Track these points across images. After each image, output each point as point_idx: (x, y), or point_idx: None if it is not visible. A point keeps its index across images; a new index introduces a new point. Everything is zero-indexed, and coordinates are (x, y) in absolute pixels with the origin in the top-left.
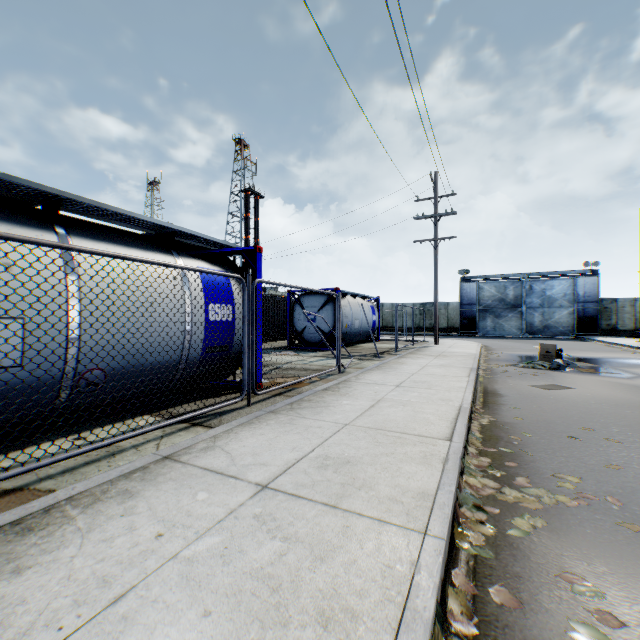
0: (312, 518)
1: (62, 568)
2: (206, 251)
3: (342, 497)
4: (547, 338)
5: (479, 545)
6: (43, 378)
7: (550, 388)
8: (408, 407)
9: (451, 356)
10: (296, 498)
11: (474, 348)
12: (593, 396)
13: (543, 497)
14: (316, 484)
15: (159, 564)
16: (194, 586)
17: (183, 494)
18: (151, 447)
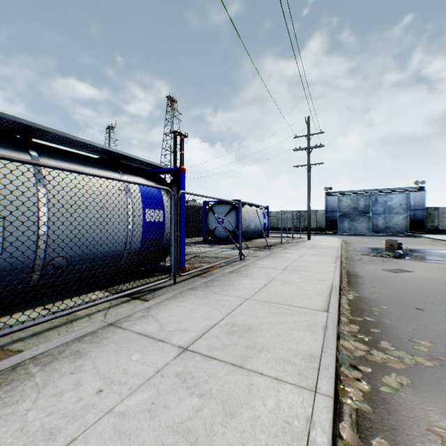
0: (223, 376)
1: (17, 420)
2: (144, 170)
3: (246, 358)
4: (388, 235)
5: (358, 400)
6: (19, 263)
7: (396, 271)
8: (293, 285)
9: (321, 248)
10: (210, 359)
11: (337, 242)
12: (429, 277)
13: (404, 358)
14: (225, 347)
15: (97, 418)
16: (124, 439)
17: (121, 355)
18: (100, 316)
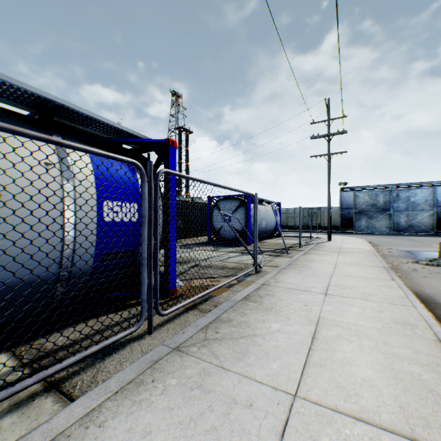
0: None
1: None
2: (105, 138)
3: None
4: (412, 235)
5: None
6: None
7: None
8: (366, 341)
9: (351, 252)
10: None
11: (364, 244)
12: None
13: None
14: None
15: None
16: None
17: None
18: None
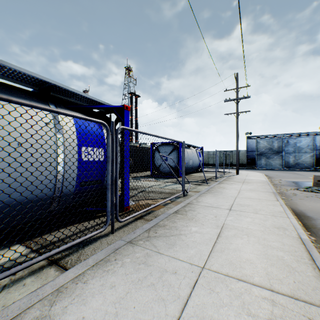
0: None
1: None
2: (82, 105)
3: None
4: (298, 170)
5: None
6: None
7: None
8: (252, 238)
9: (252, 182)
10: None
11: (262, 177)
12: None
13: None
14: None
15: None
16: None
17: None
18: None
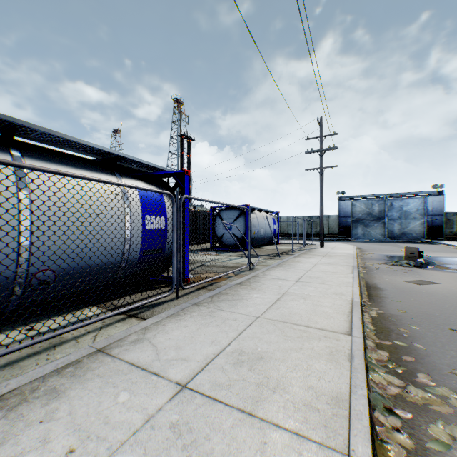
0: (228, 430)
1: None
2: (144, 173)
3: (258, 401)
4: (404, 242)
5: None
6: None
7: (419, 283)
8: (308, 301)
9: (335, 256)
10: (213, 402)
11: (351, 250)
12: None
13: (450, 398)
14: (232, 384)
15: None
16: None
17: (106, 394)
18: (89, 339)
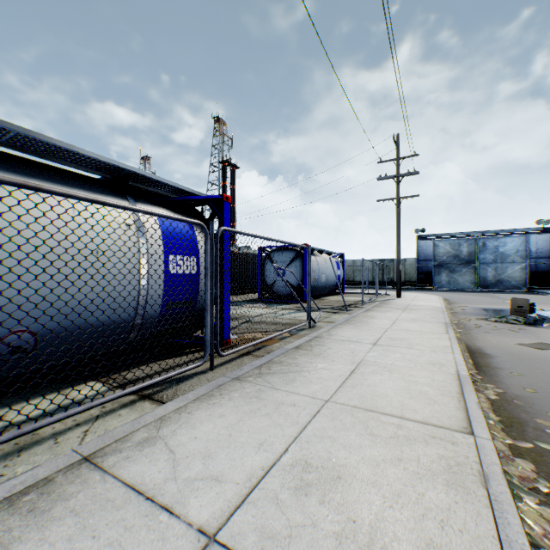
0: None
1: None
2: (168, 198)
3: None
4: (500, 291)
5: None
6: None
7: (540, 347)
8: (395, 374)
9: (418, 309)
10: None
11: (437, 301)
12: None
13: None
14: (294, 534)
15: None
16: None
17: None
18: (75, 436)
